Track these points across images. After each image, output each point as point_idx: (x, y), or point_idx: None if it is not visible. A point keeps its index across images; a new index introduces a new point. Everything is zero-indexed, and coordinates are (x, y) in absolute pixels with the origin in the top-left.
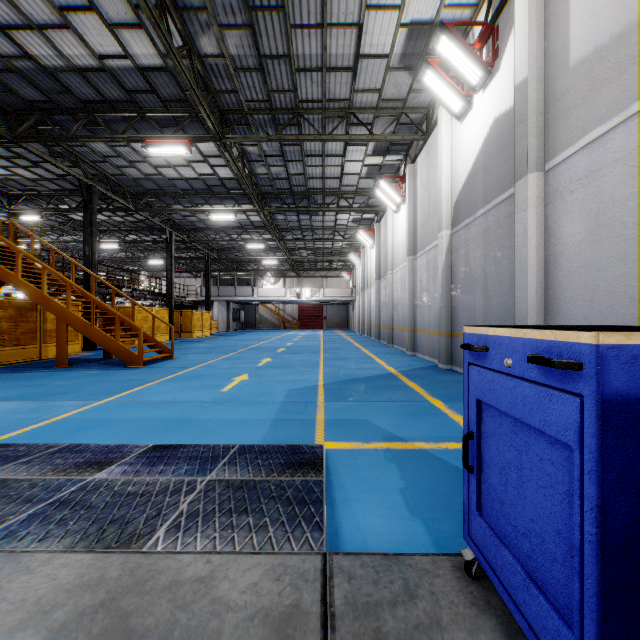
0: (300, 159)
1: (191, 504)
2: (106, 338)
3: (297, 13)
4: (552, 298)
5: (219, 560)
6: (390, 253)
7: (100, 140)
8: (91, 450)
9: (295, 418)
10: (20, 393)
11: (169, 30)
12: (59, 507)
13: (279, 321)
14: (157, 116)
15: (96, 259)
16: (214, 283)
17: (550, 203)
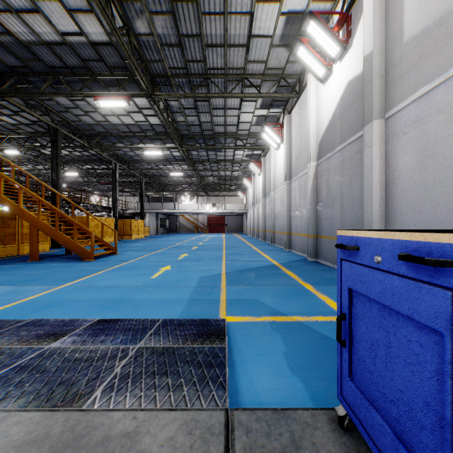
0: (208, 111)
1: (123, 368)
2: (67, 239)
3: (206, 4)
4: (391, 210)
5: (143, 416)
6: (273, 178)
7: (63, 95)
8: (50, 324)
9: (204, 298)
10: (1, 280)
11: (112, 14)
12: (20, 371)
13: (193, 227)
14: (105, 78)
15: (60, 182)
16: (147, 200)
17: (389, 141)
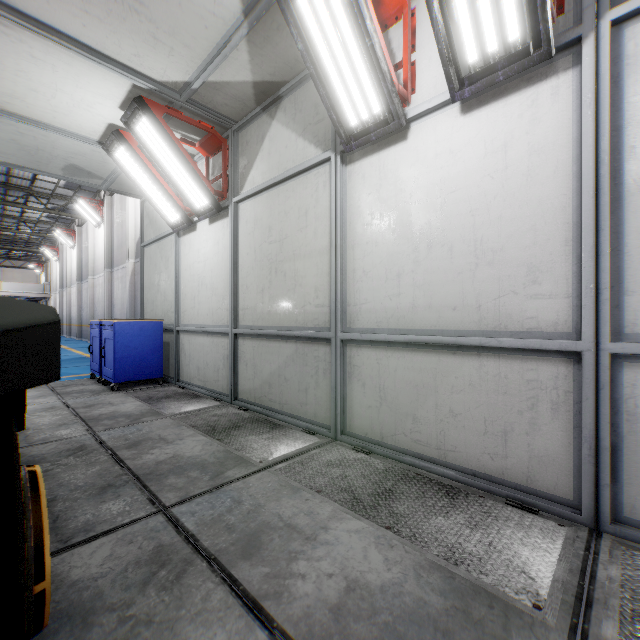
0: None
1: None
2: None
3: None
4: None
5: None
6: (92, 260)
7: None
8: None
9: None
10: None
11: None
12: None
13: None
14: None
15: None
16: None
17: None
